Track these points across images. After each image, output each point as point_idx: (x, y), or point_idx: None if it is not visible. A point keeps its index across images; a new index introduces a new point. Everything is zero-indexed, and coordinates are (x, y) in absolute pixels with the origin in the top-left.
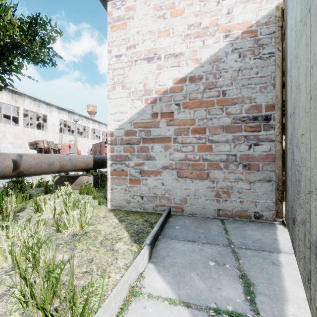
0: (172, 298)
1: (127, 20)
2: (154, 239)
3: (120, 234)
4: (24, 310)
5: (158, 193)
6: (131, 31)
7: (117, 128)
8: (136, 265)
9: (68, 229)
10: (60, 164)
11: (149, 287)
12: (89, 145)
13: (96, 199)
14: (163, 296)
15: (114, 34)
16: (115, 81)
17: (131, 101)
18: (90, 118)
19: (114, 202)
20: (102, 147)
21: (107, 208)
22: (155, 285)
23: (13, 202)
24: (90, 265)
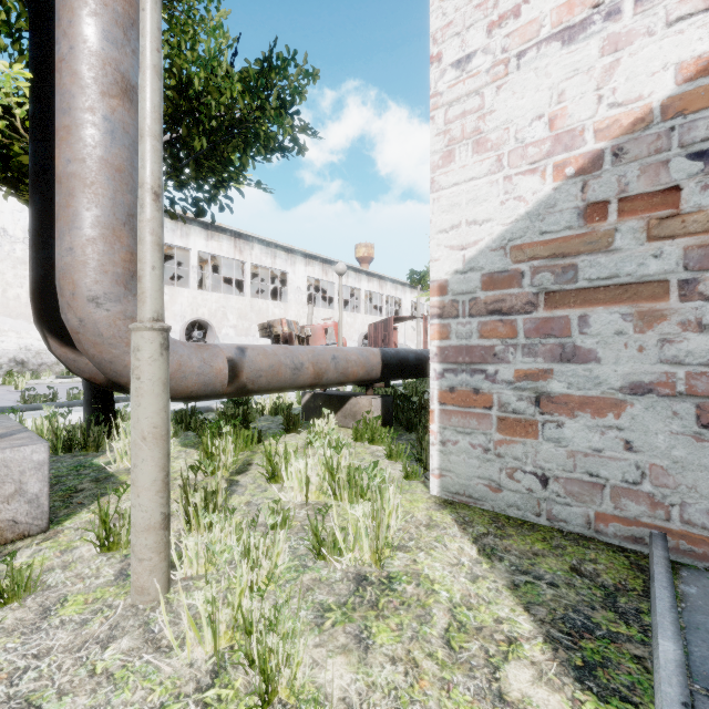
0: None
1: None
2: None
3: (503, 614)
4: None
5: (609, 476)
6: None
7: (459, 268)
8: None
9: (343, 555)
10: (314, 369)
11: None
12: (361, 327)
13: (395, 460)
14: None
15: (450, 3)
16: (453, 136)
17: (502, 182)
18: (362, 269)
19: (450, 480)
20: (390, 330)
21: (430, 493)
22: None
23: (228, 452)
24: None
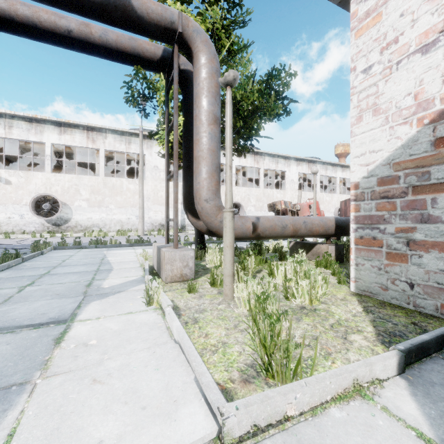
0: (426, 435)
1: (382, 6)
2: (418, 351)
3: (361, 325)
4: (254, 347)
5: None
6: (388, 21)
7: (365, 175)
8: (369, 363)
9: (296, 299)
10: (293, 228)
11: (388, 400)
12: (337, 203)
13: (336, 276)
14: (408, 423)
15: (360, 40)
16: (362, 108)
17: (388, 130)
18: (337, 163)
19: (360, 283)
20: None
21: (350, 290)
22: (400, 404)
23: (252, 263)
24: (313, 342)
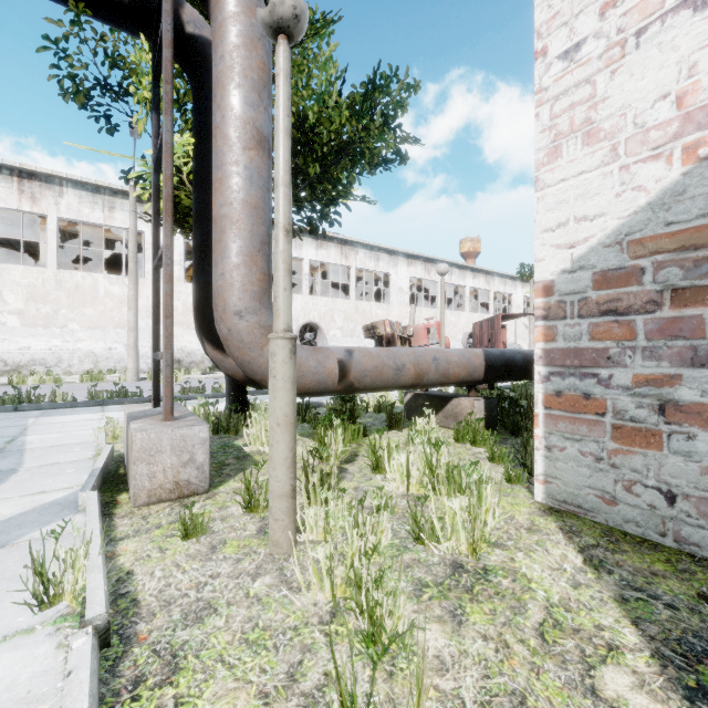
0: None
1: None
2: None
3: (605, 622)
4: None
5: None
6: None
7: (567, 267)
8: None
9: (440, 543)
10: (415, 370)
11: None
12: (466, 325)
13: (497, 464)
14: None
15: None
16: (560, 130)
17: (618, 173)
18: (467, 265)
19: (556, 487)
20: (497, 328)
21: (534, 499)
22: None
23: (338, 442)
24: None
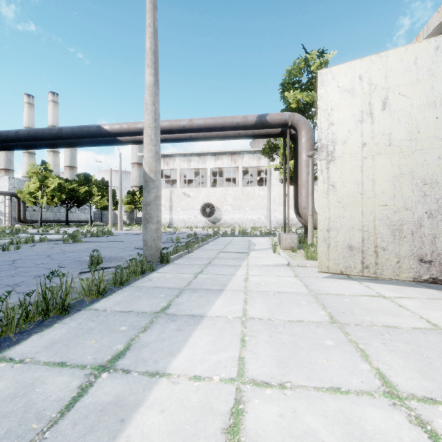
0: None
1: None
2: None
3: None
4: None
5: None
6: None
7: None
8: None
9: None
10: None
11: None
12: None
13: None
14: None
15: None
16: None
17: None
18: None
19: None
20: None
21: None
22: None
23: None
24: None
